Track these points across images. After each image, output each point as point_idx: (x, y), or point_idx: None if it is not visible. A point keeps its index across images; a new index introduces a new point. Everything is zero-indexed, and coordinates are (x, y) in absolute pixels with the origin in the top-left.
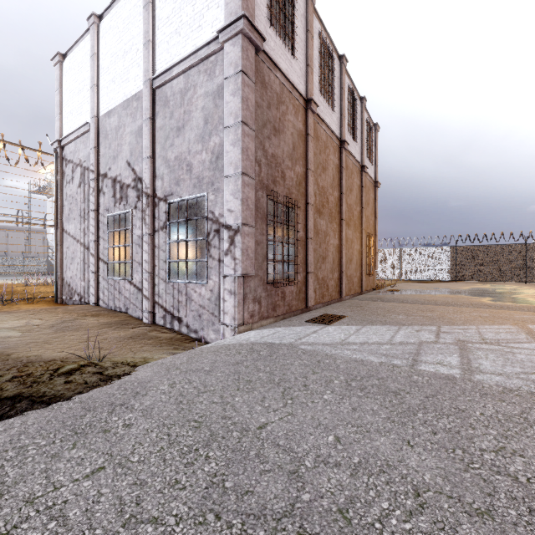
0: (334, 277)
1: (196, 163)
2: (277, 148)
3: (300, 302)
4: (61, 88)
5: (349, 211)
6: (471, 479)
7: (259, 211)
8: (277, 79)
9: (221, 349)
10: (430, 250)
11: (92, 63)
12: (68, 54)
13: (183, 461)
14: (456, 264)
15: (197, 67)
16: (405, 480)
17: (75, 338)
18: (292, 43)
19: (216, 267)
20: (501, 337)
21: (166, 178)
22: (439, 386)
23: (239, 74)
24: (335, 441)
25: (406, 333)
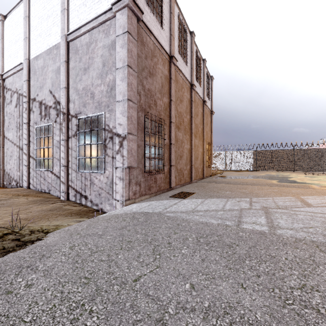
0: (187, 169)
1: (97, 92)
2: (152, 85)
3: (166, 184)
4: (3, 38)
5: (196, 128)
6: (289, 314)
7: (139, 125)
8: (151, 41)
9: (112, 218)
10: (242, 152)
11: (25, 23)
12: (7, 16)
13: (70, 317)
14: (256, 161)
15: (98, 28)
16: (243, 319)
17: (7, 212)
18: (161, 19)
19: (110, 161)
20: (287, 204)
21: (77, 102)
22: (256, 239)
23: (126, 34)
24: (191, 288)
25: (232, 203)
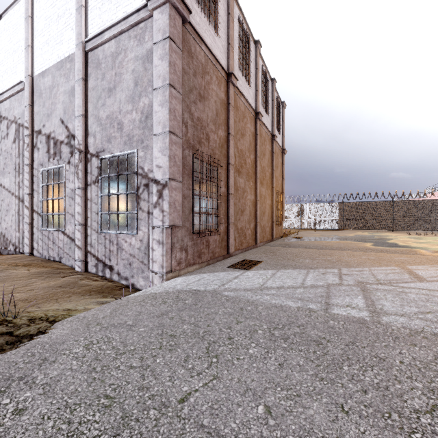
0: (251, 227)
1: (126, 122)
2: (203, 112)
3: (222, 249)
4: None
5: (262, 172)
6: None
7: (186, 168)
8: (202, 51)
9: (148, 299)
10: (324, 205)
11: (26, 25)
12: (3, 16)
13: None
14: (343, 216)
15: (128, 32)
16: None
17: None
18: (215, 22)
19: (145, 218)
20: (391, 277)
21: (98, 135)
22: (355, 331)
23: (167, 40)
24: (266, 413)
25: (315, 276)
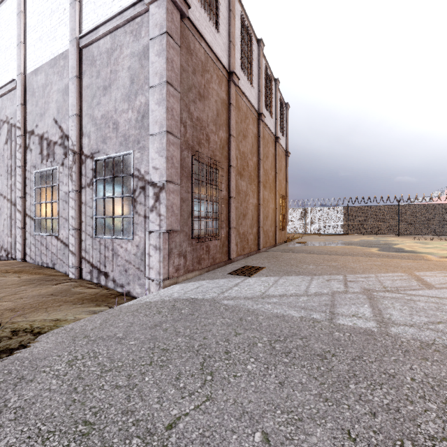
0: (253, 232)
1: (122, 121)
2: (202, 112)
3: (223, 254)
4: None
5: (265, 175)
6: None
7: (184, 170)
8: (202, 48)
9: (142, 308)
10: (328, 209)
11: (18, 21)
12: None
13: None
14: (348, 221)
15: (123, 28)
16: None
17: None
18: (216, 18)
19: (141, 223)
20: (398, 284)
21: (93, 136)
22: (361, 344)
23: (164, 35)
24: (263, 442)
25: (319, 284)
